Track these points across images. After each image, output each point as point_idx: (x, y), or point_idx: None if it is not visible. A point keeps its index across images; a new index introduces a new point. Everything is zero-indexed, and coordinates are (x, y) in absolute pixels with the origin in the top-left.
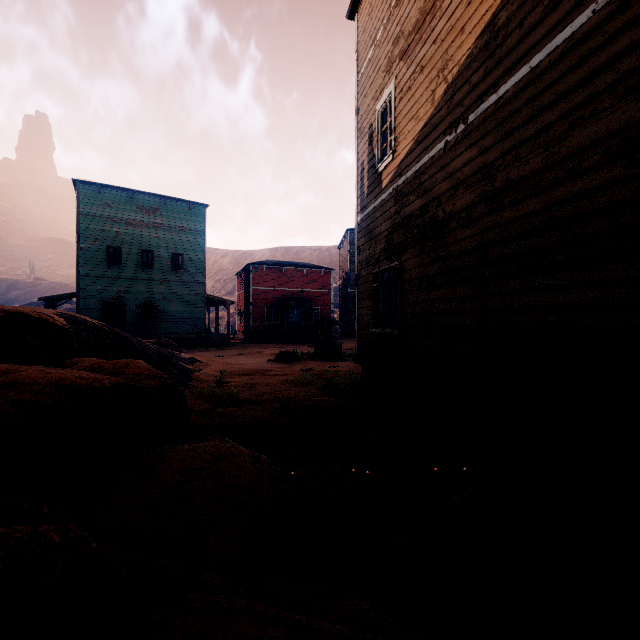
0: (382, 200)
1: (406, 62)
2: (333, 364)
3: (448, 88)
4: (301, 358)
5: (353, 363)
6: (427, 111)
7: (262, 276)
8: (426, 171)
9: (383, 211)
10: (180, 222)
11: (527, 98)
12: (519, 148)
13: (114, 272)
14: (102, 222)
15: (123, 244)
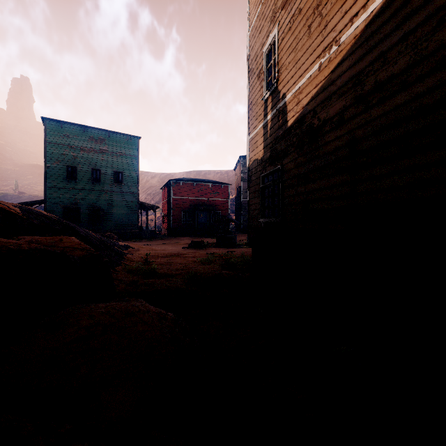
0: (268, 120)
1: (287, 9)
2: (230, 250)
3: (322, 20)
4: (207, 246)
5: (245, 249)
6: (304, 43)
7: (179, 189)
8: (303, 90)
9: (268, 128)
10: (120, 149)
11: (395, 9)
12: (387, 53)
13: (72, 184)
14: (63, 148)
15: (78, 164)
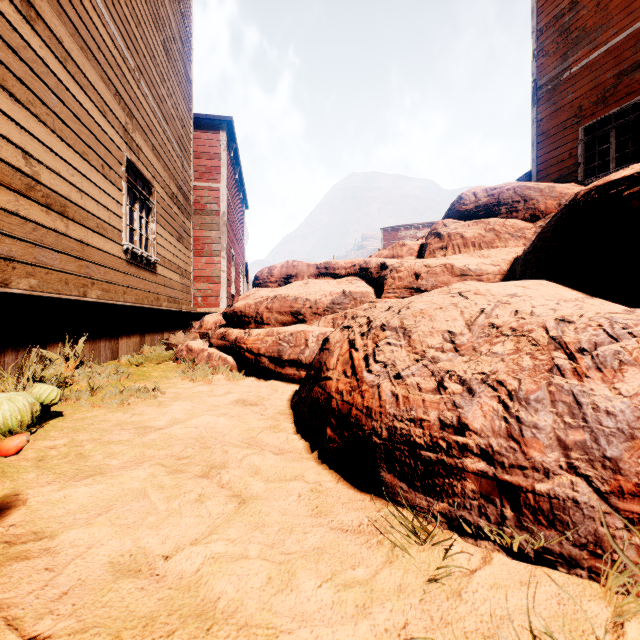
0: None
1: None
2: None
3: None
4: None
5: None
6: None
7: None
8: None
9: None
10: None
11: None
12: None
13: None
14: None
15: None
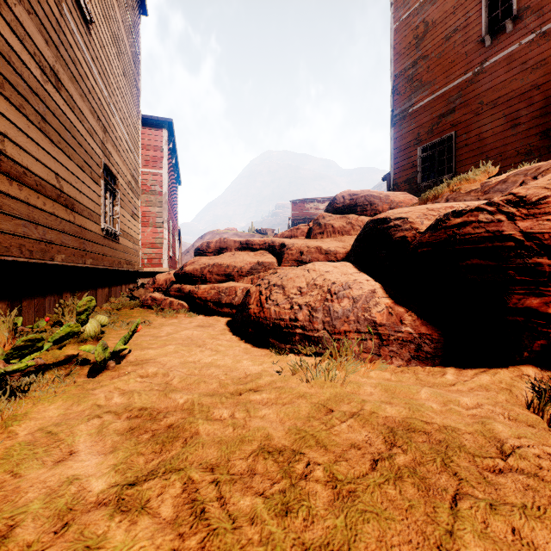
0: None
1: None
2: None
3: None
4: None
5: None
6: None
7: None
8: None
9: None
10: None
11: None
12: None
13: None
14: None
15: None
